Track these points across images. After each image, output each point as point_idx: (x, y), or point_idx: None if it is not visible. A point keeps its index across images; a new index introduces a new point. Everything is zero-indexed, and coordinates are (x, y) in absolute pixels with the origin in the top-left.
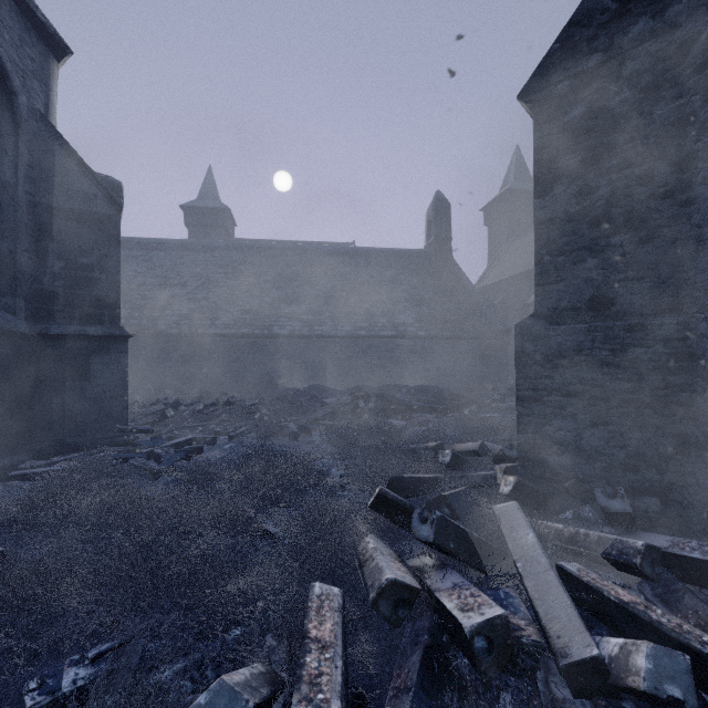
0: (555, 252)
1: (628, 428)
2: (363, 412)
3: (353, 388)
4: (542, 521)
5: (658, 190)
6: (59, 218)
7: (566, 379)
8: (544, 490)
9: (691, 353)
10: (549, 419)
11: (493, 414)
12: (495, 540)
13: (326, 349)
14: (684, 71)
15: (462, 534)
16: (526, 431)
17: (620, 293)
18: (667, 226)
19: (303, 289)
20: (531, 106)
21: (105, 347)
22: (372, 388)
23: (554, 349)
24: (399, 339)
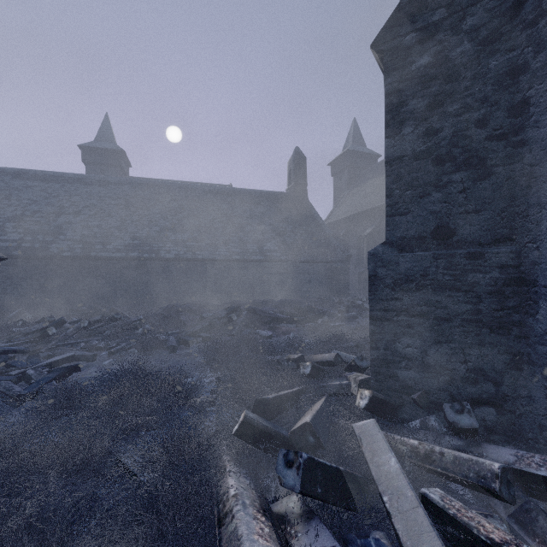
0: (404, 187)
1: (468, 345)
2: (236, 324)
3: (228, 303)
4: (397, 436)
5: (494, 133)
6: None
7: (414, 301)
8: (395, 401)
9: (524, 278)
10: (398, 337)
11: (341, 322)
12: (357, 464)
13: (207, 270)
14: (516, 26)
15: (329, 473)
16: (378, 348)
17: (460, 224)
18: (502, 165)
19: (187, 220)
20: (382, 57)
21: None
22: (244, 303)
23: (403, 273)
24: (267, 262)
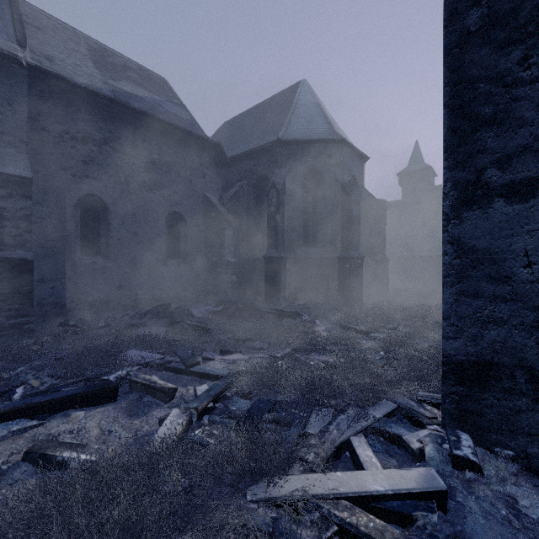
0: None
1: None
2: None
3: None
4: None
5: None
6: (366, 219)
7: None
8: None
9: None
10: None
11: None
12: None
13: None
14: None
15: None
16: None
17: None
18: None
19: None
20: None
21: (381, 264)
22: None
23: None
24: None
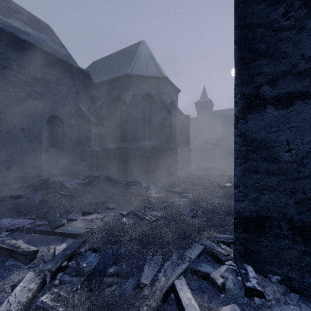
0: None
1: None
2: None
3: None
4: None
5: None
6: (179, 126)
7: None
8: None
9: None
10: None
11: None
12: None
13: None
14: None
15: None
16: None
17: None
18: None
19: None
20: None
21: (187, 152)
22: None
23: None
24: None
